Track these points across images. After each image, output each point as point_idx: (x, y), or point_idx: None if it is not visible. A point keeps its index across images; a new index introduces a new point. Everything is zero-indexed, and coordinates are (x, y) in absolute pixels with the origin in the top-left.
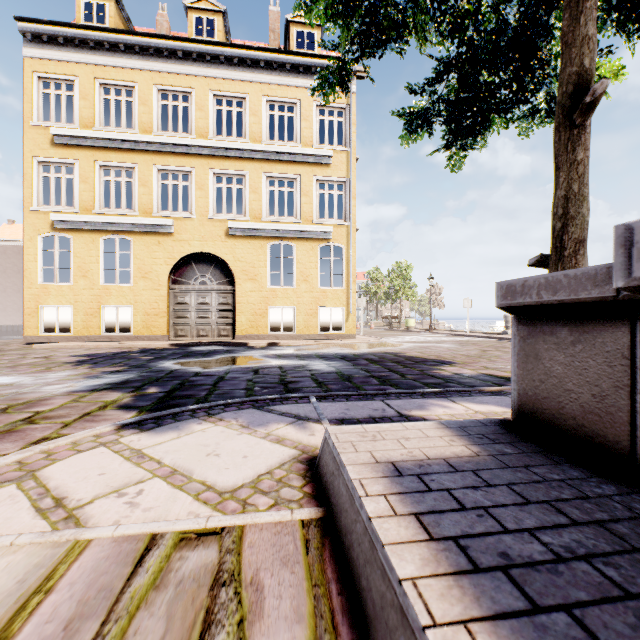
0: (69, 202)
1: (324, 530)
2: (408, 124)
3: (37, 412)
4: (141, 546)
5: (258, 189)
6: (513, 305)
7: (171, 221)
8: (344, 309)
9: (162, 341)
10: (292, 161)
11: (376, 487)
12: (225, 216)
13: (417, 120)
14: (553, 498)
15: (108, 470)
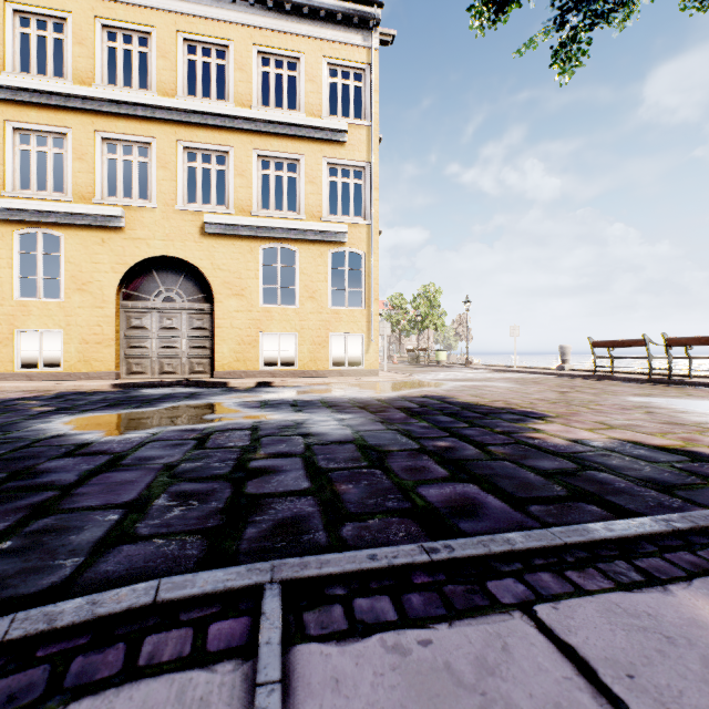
0: None
1: None
2: None
3: None
4: None
5: (246, 171)
6: None
7: (120, 210)
8: (363, 336)
9: (107, 380)
10: (293, 136)
11: None
12: (199, 207)
13: None
14: None
15: None
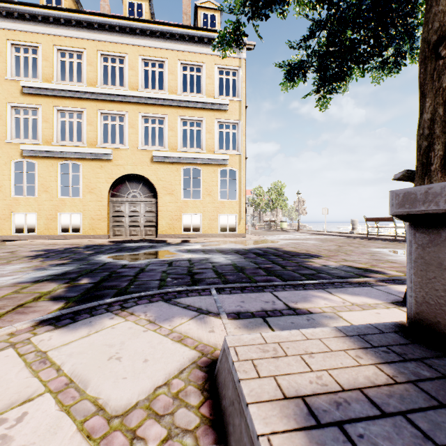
0: (36, 137)
1: None
2: (287, 73)
3: None
4: None
5: (174, 128)
6: (412, 213)
7: (110, 151)
8: (237, 215)
9: (104, 239)
10: (199, 108)
11: None
12: (150, 147)
13: (294, 70)
14: None
15: (1, 382)
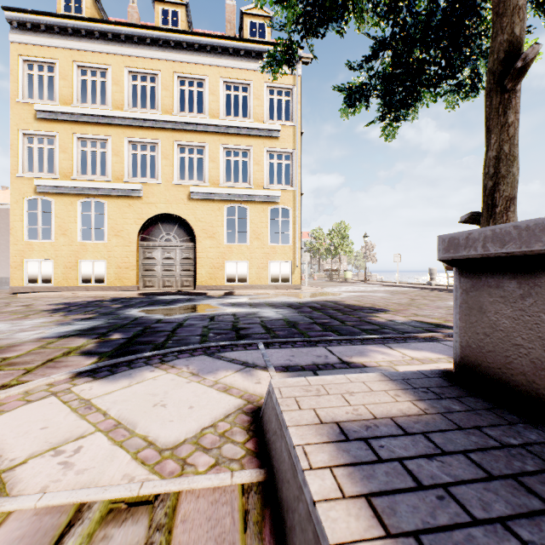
0: (51, 170)
1: (265, 498)
2: (347, 98)
3: (4, 358)
4: (63, 521)
5: (216, 159)
6: (456, 258)
7: (140, 186)
8: (291, 263)
9: (132, 291)
10: (246, 134)
11: (321, 456)
12: (187, 182)
13: (355, 94)
14: (517, 471)
15: (52, 423)
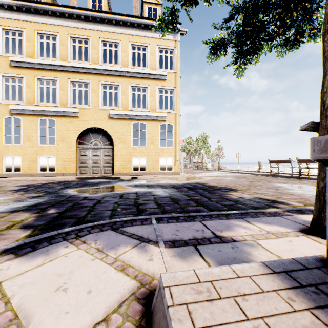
0: (22, 99)
1: None
2: (212, 48)
3: None
4: None
5: (126, 93)
6: None
7: (77, 110)
8: (173, 158)
9: (72, 176)
10: (145, 77)
11: None
12: (108, 107)
13: (217, 46)
14: None
15: None
